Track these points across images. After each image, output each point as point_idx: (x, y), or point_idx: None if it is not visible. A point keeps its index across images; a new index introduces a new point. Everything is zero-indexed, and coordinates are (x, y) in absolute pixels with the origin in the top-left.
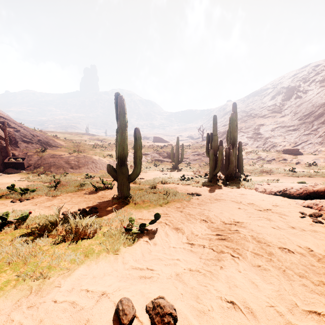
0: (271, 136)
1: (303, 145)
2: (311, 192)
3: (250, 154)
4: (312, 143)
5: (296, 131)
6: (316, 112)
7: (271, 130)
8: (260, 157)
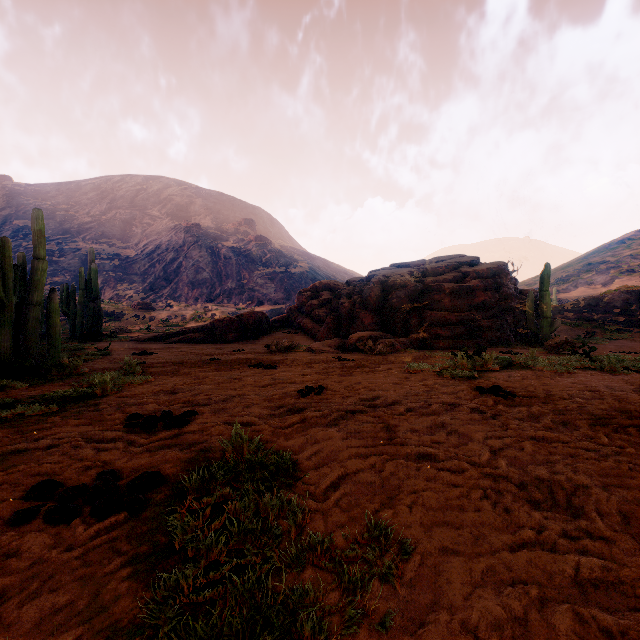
0: (112, 279)
1: (156, 297)
2: (169, 336)
3: None
4: (164, 295)
5: (147, 277)
6: (169, 255)
7: (111, 269)
8: (105, 312)
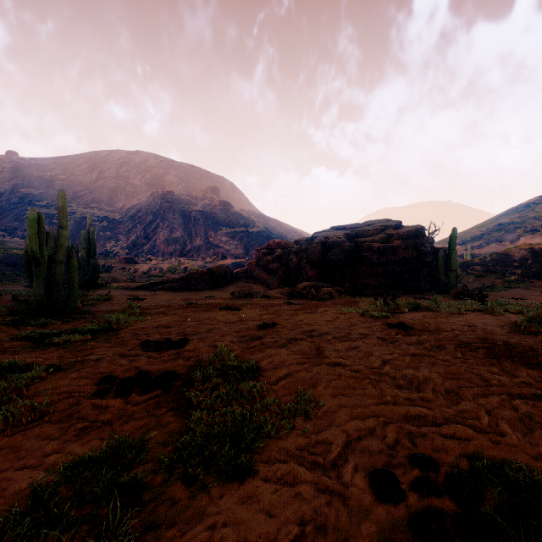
0: (102, 237)
1: (138, 253)
2: (153, 285)
3: None
4: (145, 251)
5: (130, 235)
6: (148, 217)
7: (100, 229)
8: None
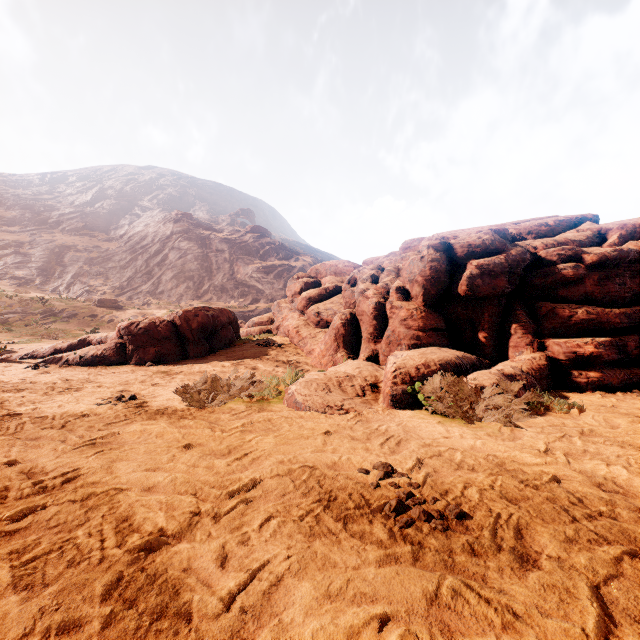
0: (86, 273)
1: (133, 294)
2: (57, 350)
3: (31, 303)
4: (143, 292)
5: (126, 271)
6: (154, 247)
7: (86, 262)
8: (51, 311)
